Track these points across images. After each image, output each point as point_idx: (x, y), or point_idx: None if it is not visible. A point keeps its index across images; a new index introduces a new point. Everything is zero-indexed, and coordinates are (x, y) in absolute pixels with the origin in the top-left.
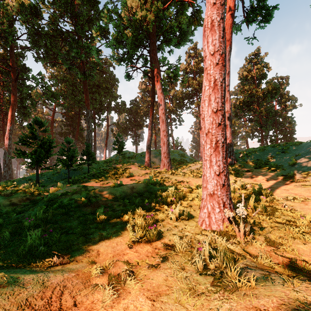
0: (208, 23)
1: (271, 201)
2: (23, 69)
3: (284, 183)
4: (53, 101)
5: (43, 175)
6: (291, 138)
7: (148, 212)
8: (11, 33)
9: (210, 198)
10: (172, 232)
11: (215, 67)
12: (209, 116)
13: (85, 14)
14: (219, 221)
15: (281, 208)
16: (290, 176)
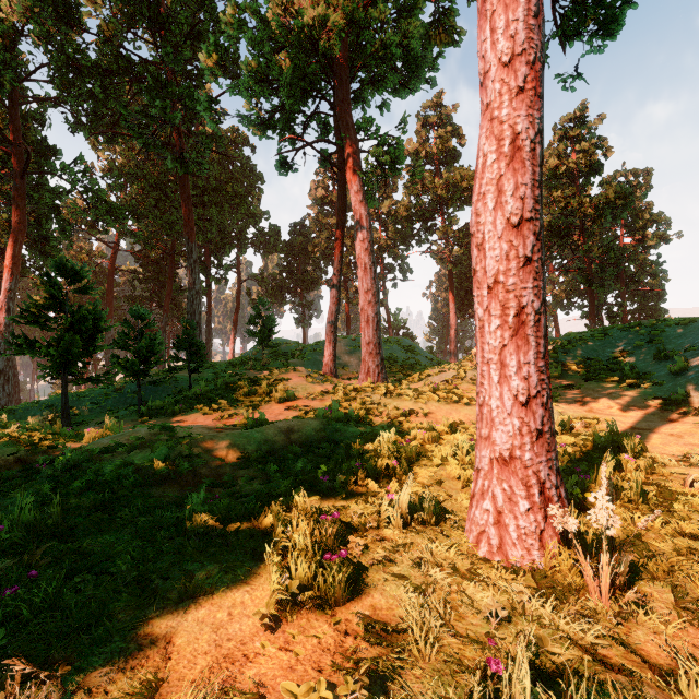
0: None
1: (649, 470)
2: (41, 149)
3: (664, 417)
4: (110, 223)
5: (82, 396)
6: (657, 311)
7: (328, 501)
8: (12, 64)
9: (500, 471)
10: (393, 569)
11: (516, 98)
12: (499, 237)
13: (184, 19)
14: (531, 539)
15: (682, 489)
16: (677, 400)
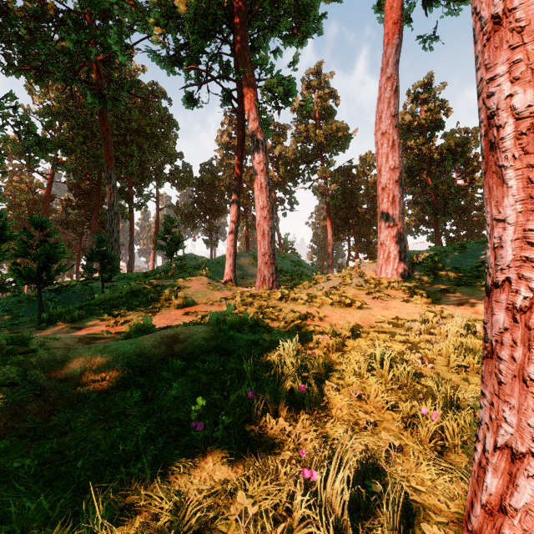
0: None
1: None
2: None
3: None
4: (39, 153)
5: None
6: (480, 236)
7: (202, 467)
8: None
9: None
10: None
11: None
12: None
13: None
14: None
15: None
16: None
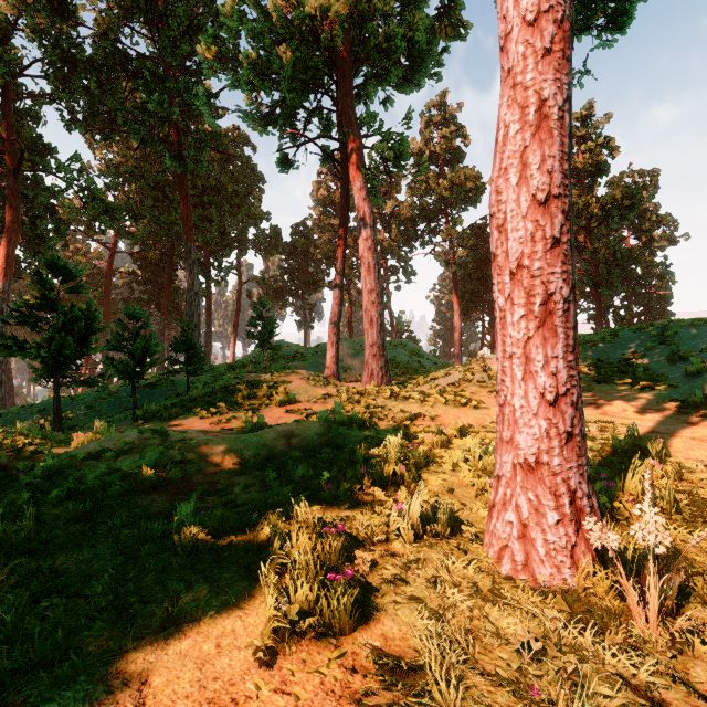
0: None
1: (677, 476)
2: (36, 147)
3: (682, 421)
4: (107, 223)
5: (76, 400)
6: (663, 314)
7: (332, 510)
8: (4, 59)
9: (525, 478)
10: (406, 589)
11: (543, 61)
12: (523, 216)
13: (182, 12)
14: (561, 555)
15: None
16: (695, 403)
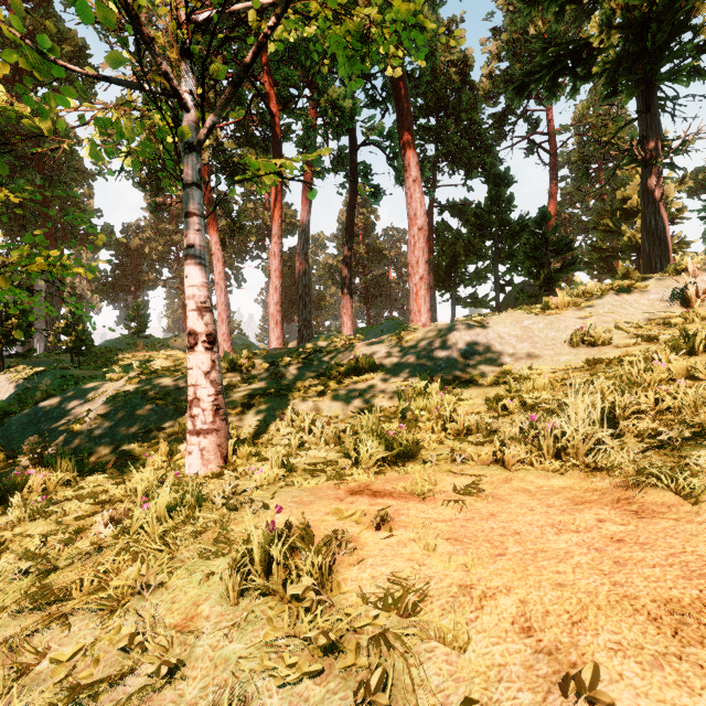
0: (272, 252)
1: None
2: None
3: None
4: None
5: None
6: None
7: None
8: None
9: None
10: None
11: (277, 278)
12: (273, 306)
13: None
14: None
15: None
16: None
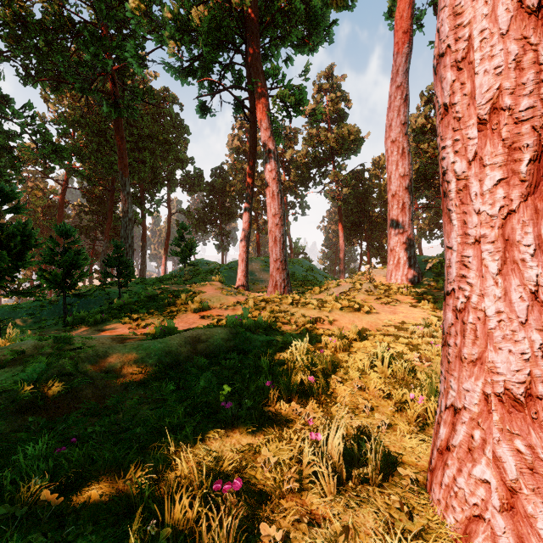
0: None
1: None
2: None
3: None
4: (56, 161)
5: (19, 308)
6: None
7: (231, 436)
8: None
9: (507, 418)
10: None
11: None
12: (503, 33)
13: None
14: None
15: None
16: None
